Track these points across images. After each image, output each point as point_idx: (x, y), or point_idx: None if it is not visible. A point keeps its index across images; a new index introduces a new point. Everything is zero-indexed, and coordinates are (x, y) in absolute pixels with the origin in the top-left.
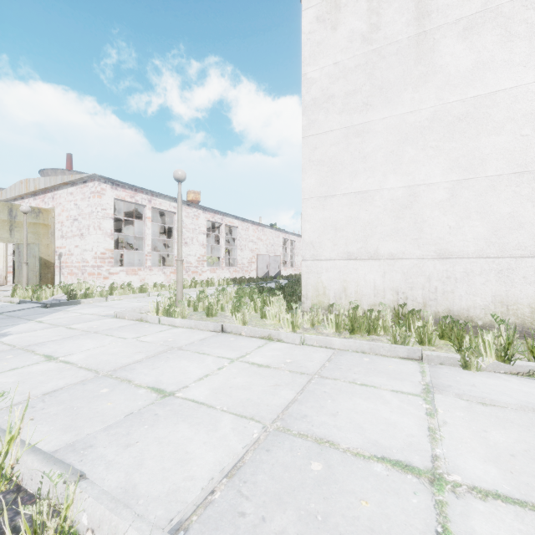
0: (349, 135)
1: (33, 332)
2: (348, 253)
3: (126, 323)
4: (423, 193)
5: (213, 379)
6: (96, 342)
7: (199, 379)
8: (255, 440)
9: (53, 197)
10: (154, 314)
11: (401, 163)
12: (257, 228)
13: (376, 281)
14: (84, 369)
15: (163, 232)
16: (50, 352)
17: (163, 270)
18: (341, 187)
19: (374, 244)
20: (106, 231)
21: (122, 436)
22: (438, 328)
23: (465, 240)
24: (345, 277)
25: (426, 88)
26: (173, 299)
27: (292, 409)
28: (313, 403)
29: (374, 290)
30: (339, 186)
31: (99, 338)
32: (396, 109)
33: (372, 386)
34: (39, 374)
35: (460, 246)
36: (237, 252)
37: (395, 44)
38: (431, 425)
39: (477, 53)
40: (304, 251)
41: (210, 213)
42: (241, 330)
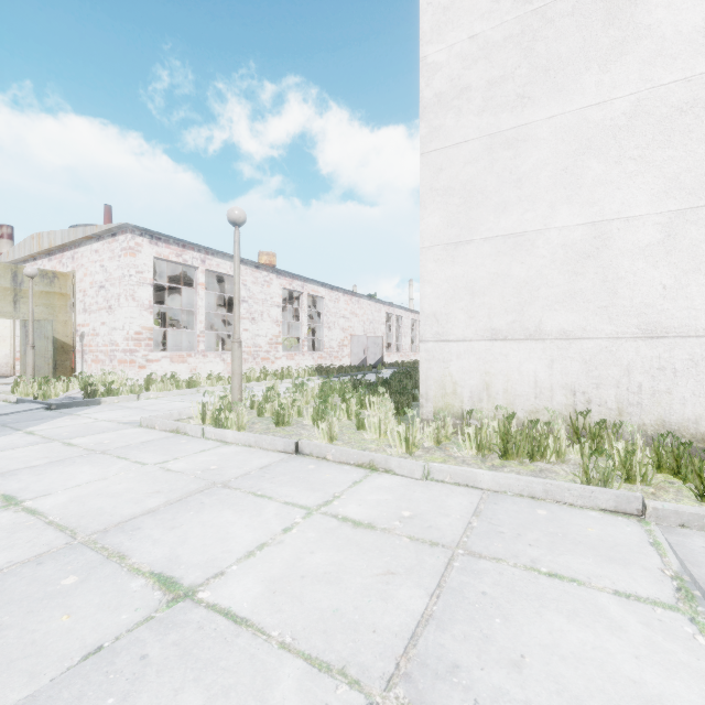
0: (493, 147)
1: (10, 450)
2: (492, 330)
3: (155, 435)
4: (617, 233)
5: (272, 554)
6: (97, 470)
7: (247, 556)
8: None
9: (73, 257)
10: (198, 422)
11: (580, 186)
12: (351, 299)
13: (538, 373)
14: (54, 526)
15: (225, 306)
16: (16, 489)
17: (222, 356)
18: (481, 228)
19: (536, 316)
20: (143, 302)
21: None
22: (651, 452)
23: (691, 307)
24: (488, 367)
25: (623, 63)
26: (228, 399)
27: (424, 643)
28: (467, 626)
29: (534, 388)
30: (478, 227)
31: (104, 462)
32: (572, 100)
33: (573, 580)
34: None
35: (682, 317)
36: (324, 331)
37: None
38: None
39: None
40: (423, 327)
41: (286, 278)
42: (325, 452)
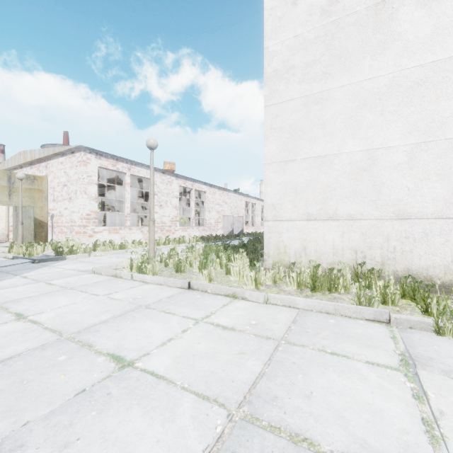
0: (308, 103)
1: (14, 287)
2: (307, 214)
3: (102, 278)
4: (381, 156)
5: (176, 344)
6: (69, 299)
7: (162, 345)
8: (218, 435)
9: (46, 166)
10: (128, 270)
11: (360, 128)
12: (223, 193)
13: (335, 240)
14: (48, 330)
15: (142, 197)
16: (22, 310)
17: (141, 229)
18: (301, 152)
19: (333, 205)
20: (91, 195)
21: (62, 429)
22: (399, 287)
23: (424, 201)
24: (305, 236)
25: (385, 55)
26: (146, 256)
27: (260, 387)
28: (283, 378)
29: (332, 249)
30: (299, 151)
31: (73, 294)
32: (355, 76)
33: (344, 356)
34: (3, 335)
35: (419, 207)
36: (206, 213)
37: (354, 15)
38: (424, 414)
39: (437, 19)
40: (266, 212)
41: (182, 180)
42: (206, 287)
